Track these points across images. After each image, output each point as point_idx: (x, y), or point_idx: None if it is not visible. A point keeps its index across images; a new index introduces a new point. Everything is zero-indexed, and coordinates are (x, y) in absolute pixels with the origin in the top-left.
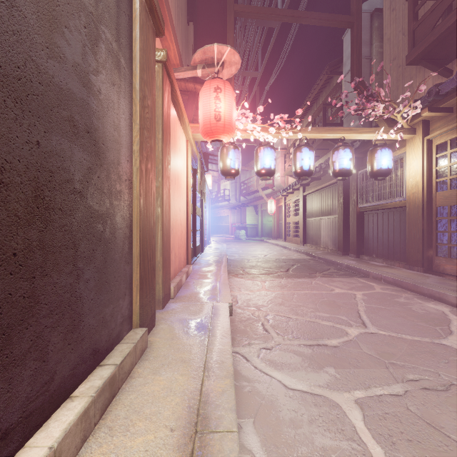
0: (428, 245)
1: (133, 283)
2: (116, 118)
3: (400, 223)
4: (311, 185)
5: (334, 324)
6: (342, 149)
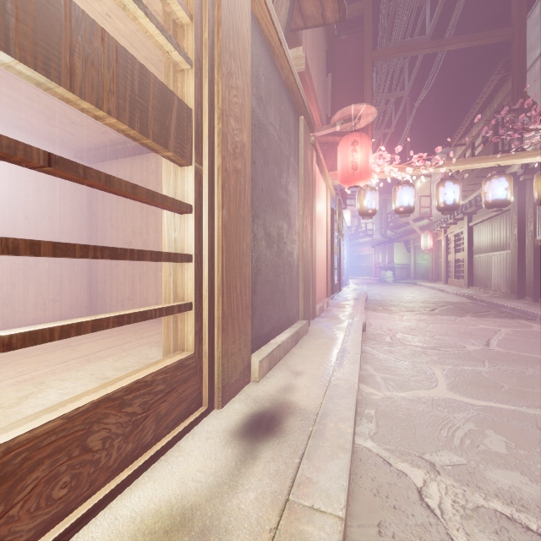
0: None
1: (300, 293)
2: (294, 200)
3: None
4: (479, 213)
5: (456, 342)
6: (495, 179)
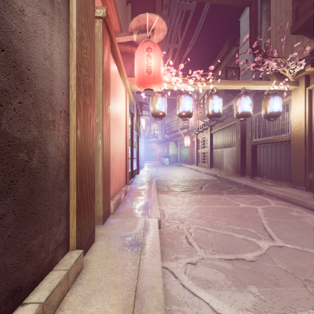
0: (309, 169)
1: (70, 208)
2: (48, 48)
3: (285, 153)
4: (216, 126)
5: (246, 237)
6: (243, 97)
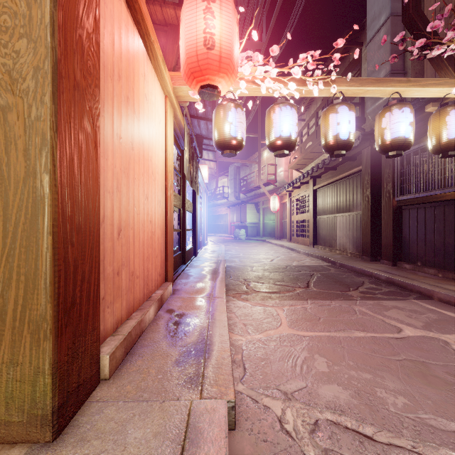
0: None
1: None
2: None
3: None
4: (323, 177)
5: None
6: (398, 108)
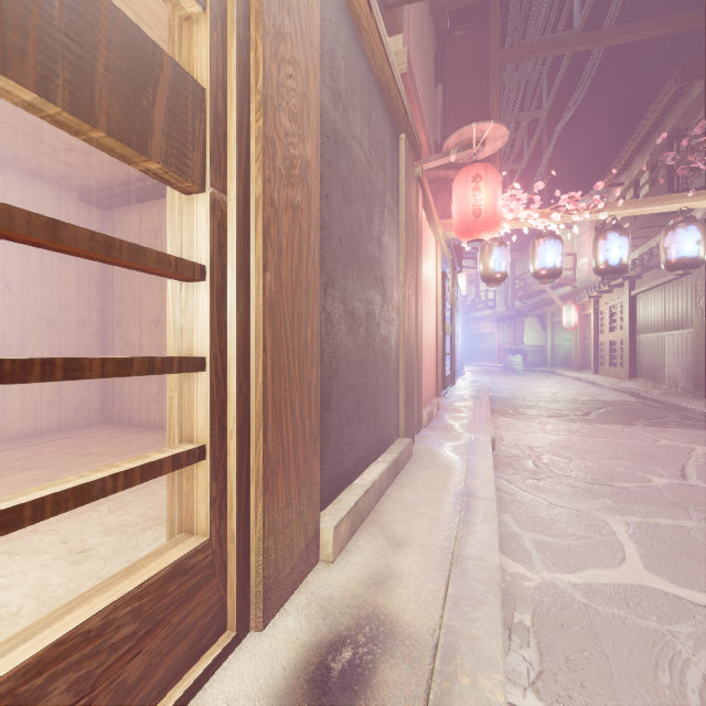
0: None
1: (400, 398)
2: (391, 259)
3: None
4: (645, 277)
5: (635, 472)
6: (681, 228)
